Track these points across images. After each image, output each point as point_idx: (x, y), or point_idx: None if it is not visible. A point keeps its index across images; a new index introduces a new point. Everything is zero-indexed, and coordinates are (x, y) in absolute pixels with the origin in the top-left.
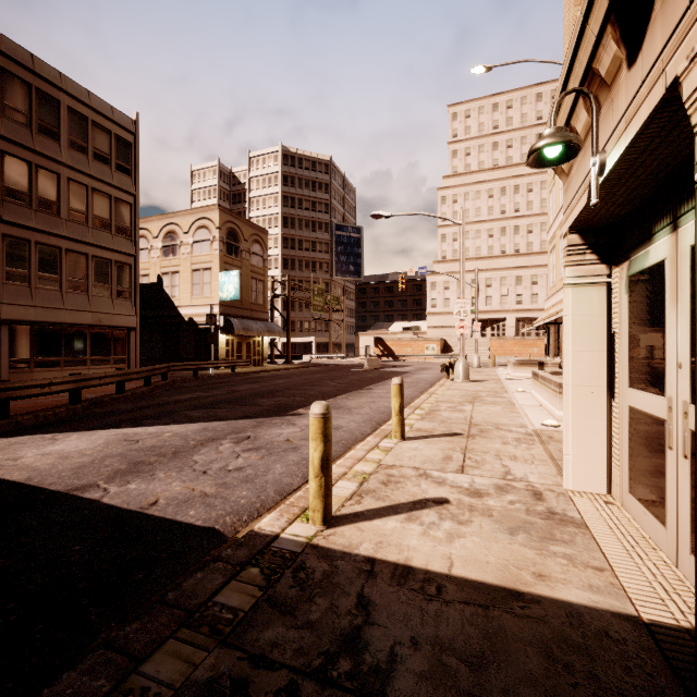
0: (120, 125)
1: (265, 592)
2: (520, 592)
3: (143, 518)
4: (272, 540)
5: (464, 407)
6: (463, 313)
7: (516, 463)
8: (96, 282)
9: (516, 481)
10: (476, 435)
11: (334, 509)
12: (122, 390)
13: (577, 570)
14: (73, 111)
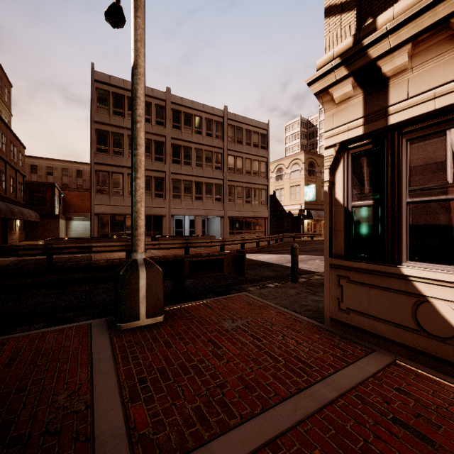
0: (262, 128)
1: None
2: None
3: (300, 269)
4: None
5: None
6: None
7: None
8: (254, 199)
9: None
10: None
11: None
12: (269, 244)
13: None
14: (246, 130)
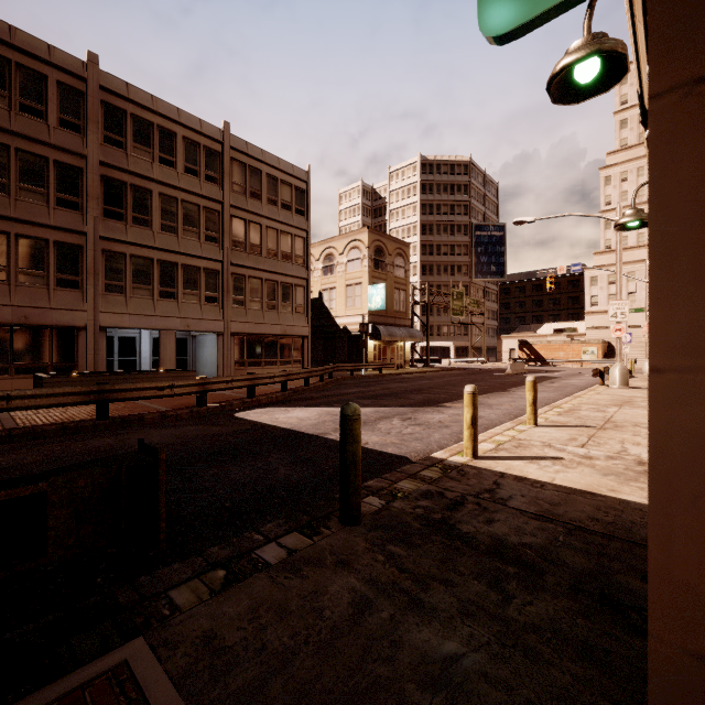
0: (298, 178)
1: (444, 475)
2: (593, 493)
3: (364, 449)
4: (443, 460)
5: (608, 409)
6: (620, 314)
7: (636, 447)
8: (283, 302)
9: (628, 456)
10: (608, 428)
11: (479, 453)
12: (308, 384)
13: (643, 492)
14: (269, 176)
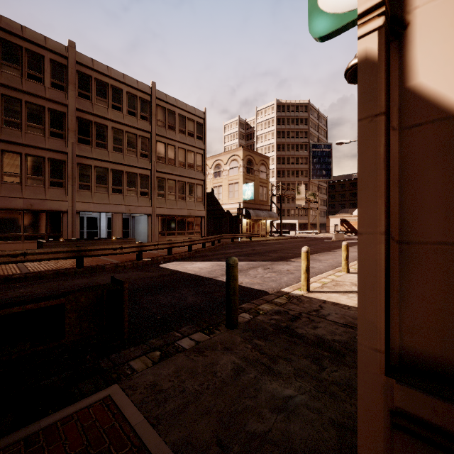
0: (198, 116)
1: (288, 301)
2: None
3: (240, 286)
4: (288, 293)
5: None
6: None
7: None
8: (188, 195)
9: None
10: None
11: (311, 289)
12: (205, 246)
13: None
14: (180, 115)
